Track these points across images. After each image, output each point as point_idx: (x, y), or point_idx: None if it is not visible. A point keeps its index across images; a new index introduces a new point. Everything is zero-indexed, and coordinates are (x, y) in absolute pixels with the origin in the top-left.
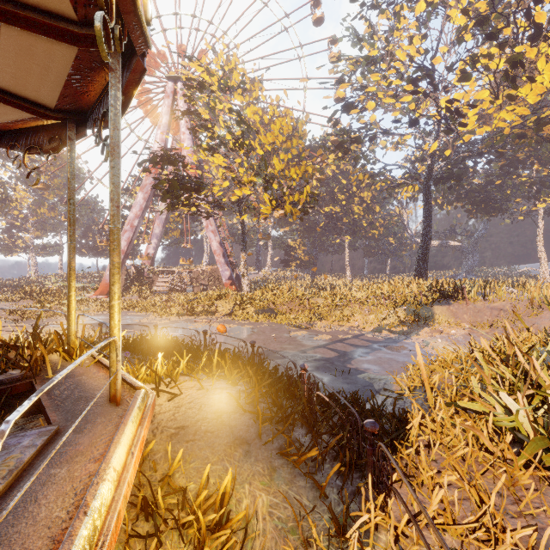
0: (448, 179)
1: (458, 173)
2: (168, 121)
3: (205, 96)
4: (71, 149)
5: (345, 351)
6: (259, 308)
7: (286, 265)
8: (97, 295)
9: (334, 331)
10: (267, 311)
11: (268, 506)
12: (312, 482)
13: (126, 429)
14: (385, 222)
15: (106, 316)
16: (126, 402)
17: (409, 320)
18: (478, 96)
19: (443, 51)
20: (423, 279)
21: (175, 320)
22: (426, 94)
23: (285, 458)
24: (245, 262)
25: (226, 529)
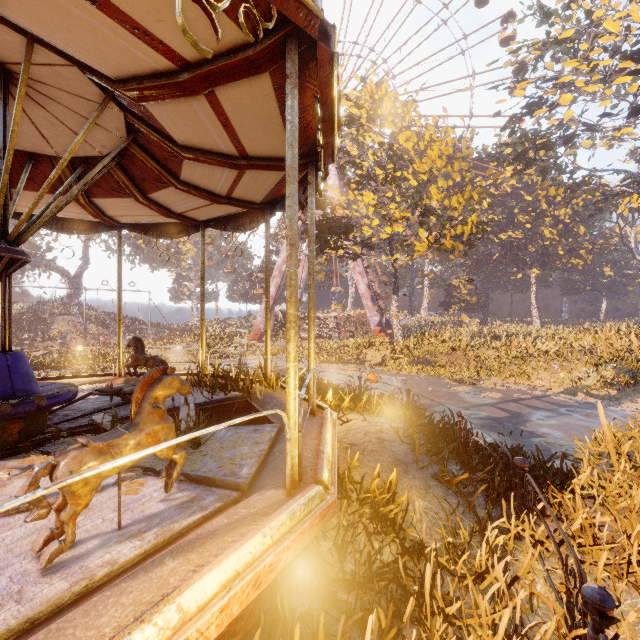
0: None
1: None
2: None
3: (354, 131)
4: (268, 230)
5: (518, 413)
6: (414, 359)
7: (447, 309)
8: (250, 340)
9: (508, 389)
10: (423, 362)
11: (424, 508)
12: (463, 502)
13: (328, 426)
14: (595, 246)
15: (261, 360)
16: (319, 415)
17: (620, 381)
18: None
19: None
20: None
21: (324, 367)
22: None
23: (439, 478)
24: (396, 307)
25: (392, 509)
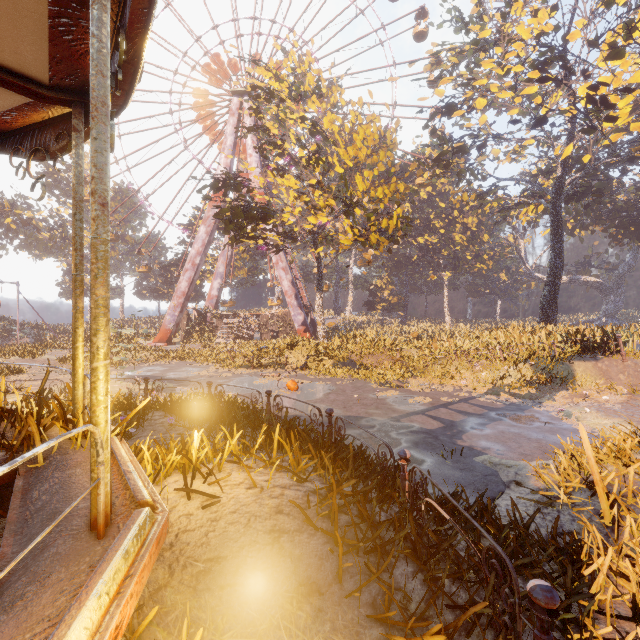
0: (584, 194)
1: (598, 186)
2: (232, 143)
3: (274, 107)
4: (77, 145)
5: (451, 421)
6: (338, 361)
7: (370, 309)
8: (156, 342)
9: (435, 392)
10: (348, 364)
11: None
12: None
13: (76, 621)
14: (495, 253)
15: (162, 367)
16: (116, 531)
17: (538, 379)
18: (633, 78)
19: (583, 23)
20: (552, 325)
21: (239, 373)
22: (559, 80)
23: (384, 635)
24: (321, 304)
25: None
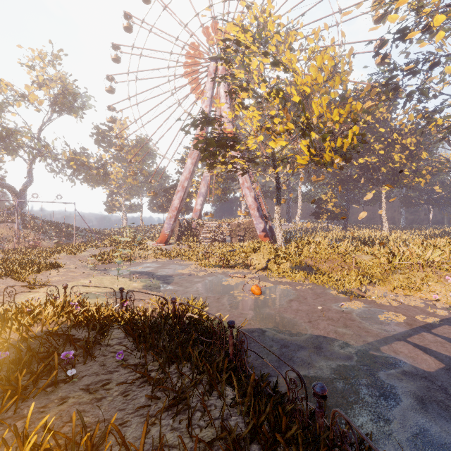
0: None
1: None
2: (210, 96)
3: (240, 55)
4: None
5: (450, 358)
6: (295, 264)
7: (317, 218)
8: (158, 243)
9: (404, 306)
10: (304, 268)
11: None
12: None
13: None
14: (433, 168)
15: (157, 264)
16: None
17: None
18: None
19: None
20: None
21: (212, 272)
22: None
23: None
24: (279, 215)
25: None
